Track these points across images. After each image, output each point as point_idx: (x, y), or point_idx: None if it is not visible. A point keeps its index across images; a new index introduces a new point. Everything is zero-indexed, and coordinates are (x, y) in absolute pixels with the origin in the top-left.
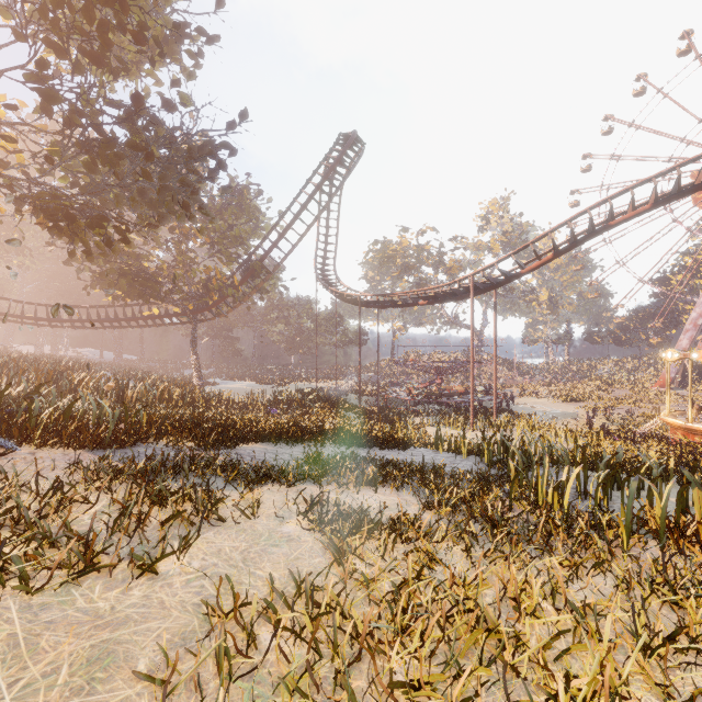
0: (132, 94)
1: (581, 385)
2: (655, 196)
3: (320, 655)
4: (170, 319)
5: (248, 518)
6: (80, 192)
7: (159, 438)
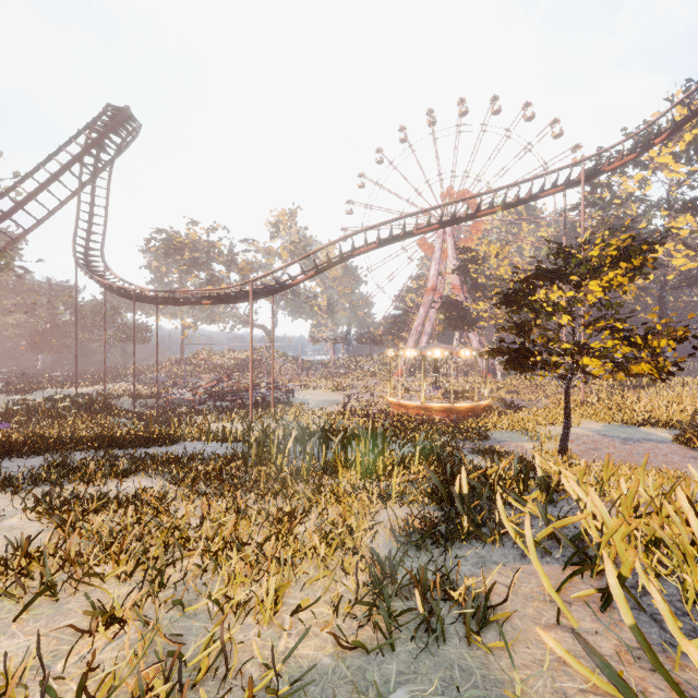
0: None
1: (348, 377)
2: (379, 239)
3: (32, 578)
4: None
5: None
6: None
7: None
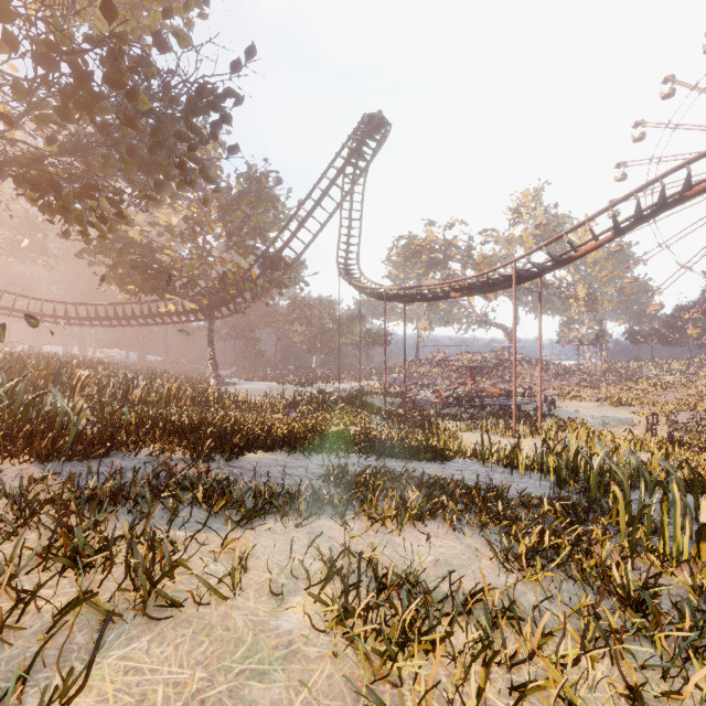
0: (101, 2)
1: (627, 388)
2: None
3: None
4: (187, 316)
5: (221, 598)
6: (60, 151)
7: (140, 446)
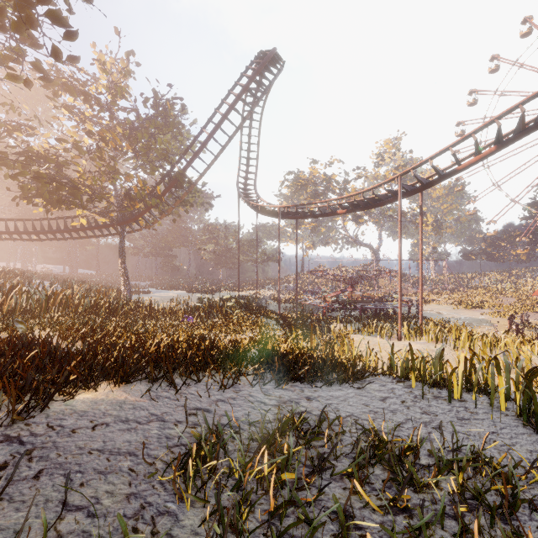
0: None
1: (471, 293)
2: None
3: None
4: (100, 231)
5: None
6: None
7: None
